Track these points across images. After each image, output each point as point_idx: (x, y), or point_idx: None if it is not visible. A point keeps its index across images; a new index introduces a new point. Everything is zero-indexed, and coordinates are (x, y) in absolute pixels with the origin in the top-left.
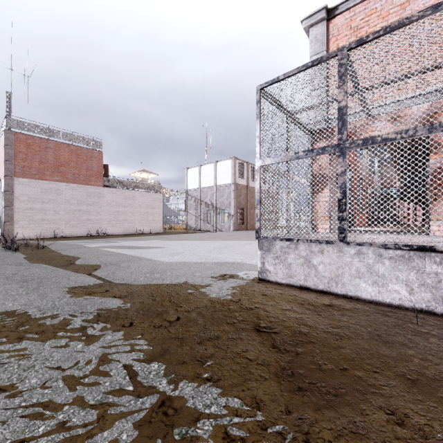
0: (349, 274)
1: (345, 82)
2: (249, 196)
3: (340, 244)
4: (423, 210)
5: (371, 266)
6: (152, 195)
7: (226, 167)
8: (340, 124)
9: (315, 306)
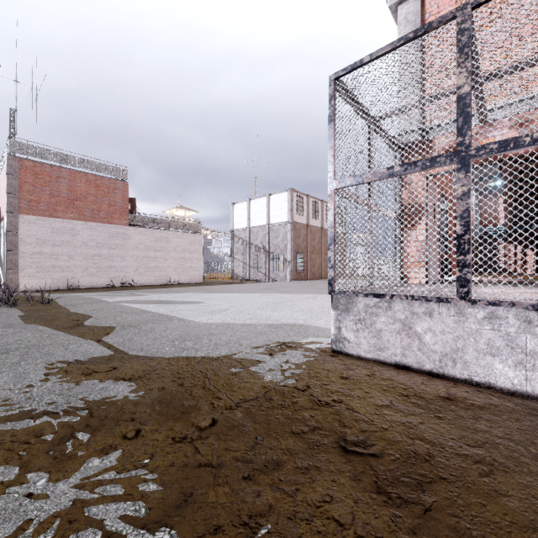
0: (474, 349)
1: (468, 56)
2: (310, 237)
3: (461, 303)
4: (535, 255)
5: (512, 338)
6: (190, 236)
7: (282, 202)
8: (460, 121)
9: (427, 401)
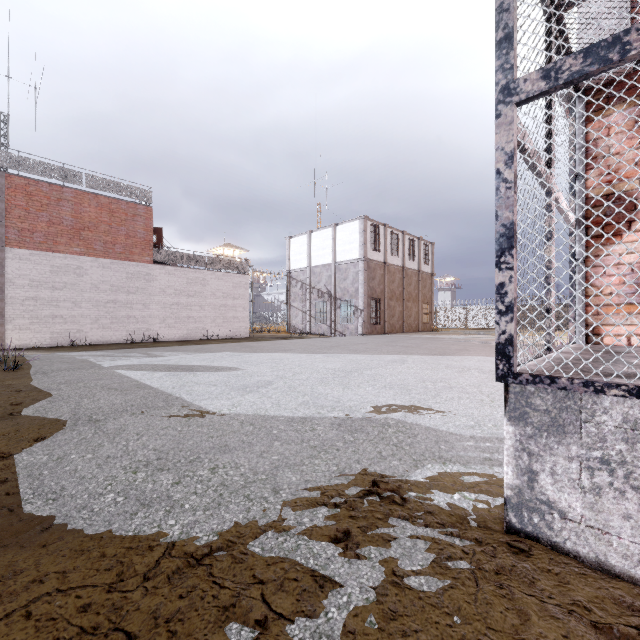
0: None
1: None
2: (388, 279)
3: None
4: None
5: None
6: (233, 278)
7: (351, 233)
8: None
9: None
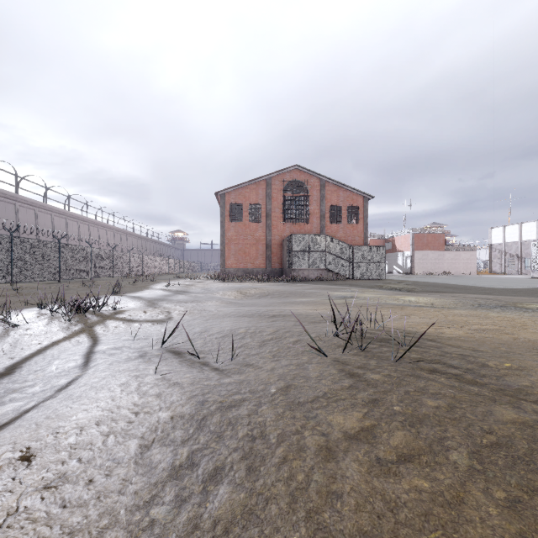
0: None
1: None
2: None
3: None
4: None
5: None
6: (470, 252)
7: (531, 227)
8: None
9: None
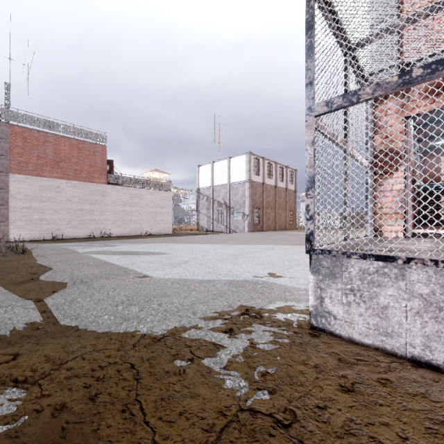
0: None
1: None
2: (265, 194)
3: None
4: None
5: None
6: (161, 193)
7: (240, 163)
8: None
9: None
